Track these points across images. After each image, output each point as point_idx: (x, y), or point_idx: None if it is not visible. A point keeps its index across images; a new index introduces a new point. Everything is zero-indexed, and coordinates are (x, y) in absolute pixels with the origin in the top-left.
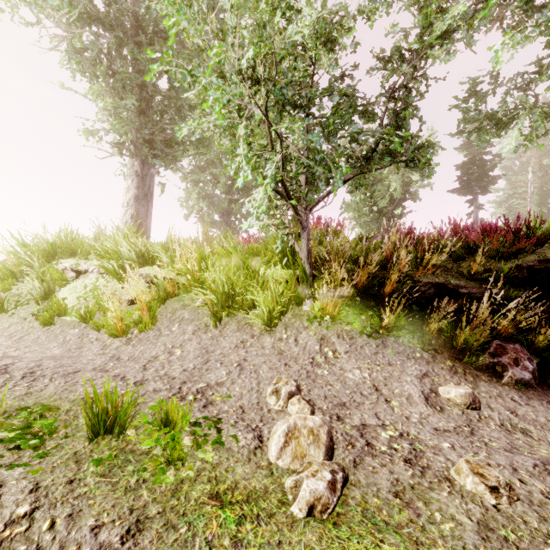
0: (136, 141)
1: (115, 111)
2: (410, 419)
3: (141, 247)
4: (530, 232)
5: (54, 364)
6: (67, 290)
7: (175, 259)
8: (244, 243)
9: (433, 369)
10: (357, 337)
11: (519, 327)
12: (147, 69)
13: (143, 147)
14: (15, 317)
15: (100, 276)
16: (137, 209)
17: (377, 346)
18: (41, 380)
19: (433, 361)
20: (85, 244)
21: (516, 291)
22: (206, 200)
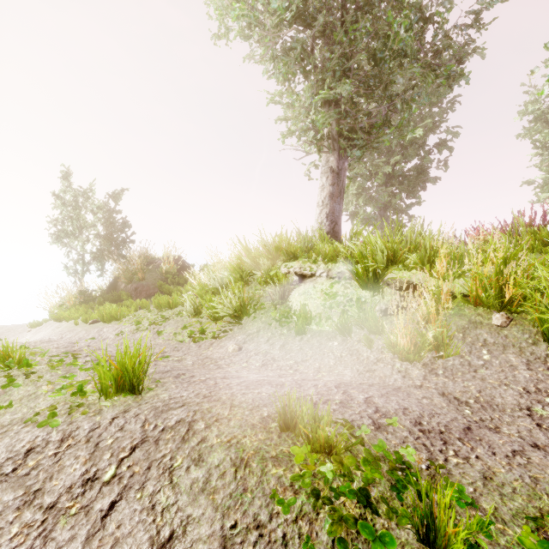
0: (335, 134)
1: (315, 106)
2: None
3: (398, 246)
4: None
5: (416, 407)
6: (299, 296)
7: (437, 260)
8: (484, 237)
9: None
10: None
11: None
12: (356, 48)
13: (340, 139)
14: (258, 321)
15: (331, 280)
16: (332, 207)
17: None
18: (452, 442)
19: None
20: (298, 246)
21: None
22: (363, 195)
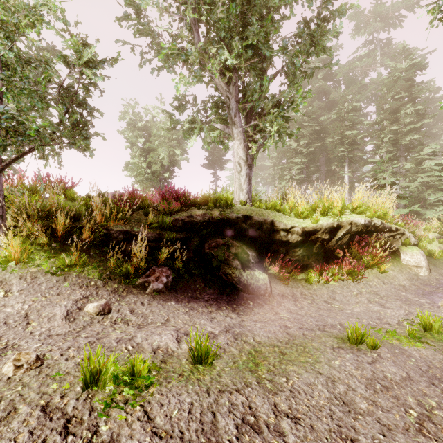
0: None
1: None
2: (33, 333)
3: None
4: (185, 199)
5: None
6: None
7: None
8: None
9: (97, 292)
10: (42, 276)
11: (176, 257)
12: None
13: None
14: None
15: None
16: None
17: (57, 281)
18: None
19: (103, 286)
20: None
21: (172, 235)
22: None
